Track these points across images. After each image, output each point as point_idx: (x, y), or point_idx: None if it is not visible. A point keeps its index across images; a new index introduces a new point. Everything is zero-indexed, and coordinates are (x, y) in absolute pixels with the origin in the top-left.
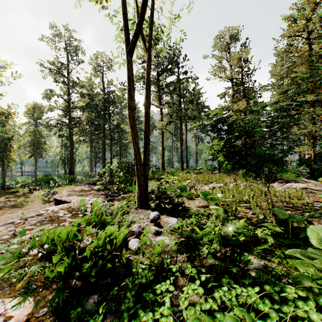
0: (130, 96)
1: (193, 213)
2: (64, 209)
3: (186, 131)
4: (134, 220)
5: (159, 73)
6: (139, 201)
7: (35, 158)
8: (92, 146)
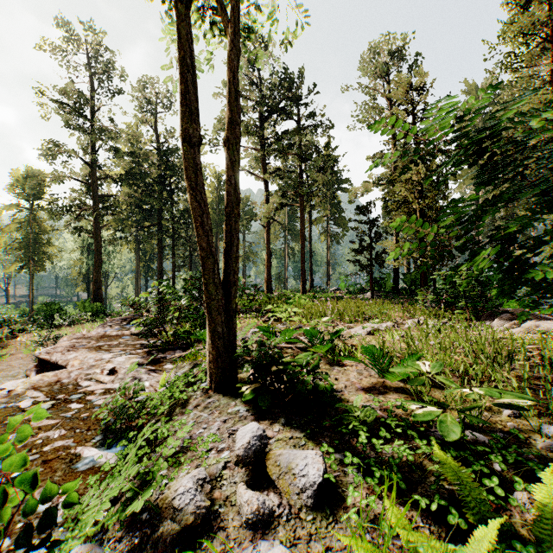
0: (189, 109)
1: (356, 416)
2: (41, 386)
3: (310, 222)
4: (194, 433)
5: (261, 116)
6: (213, 373)
7: (31, 272)
8: (140, 250)
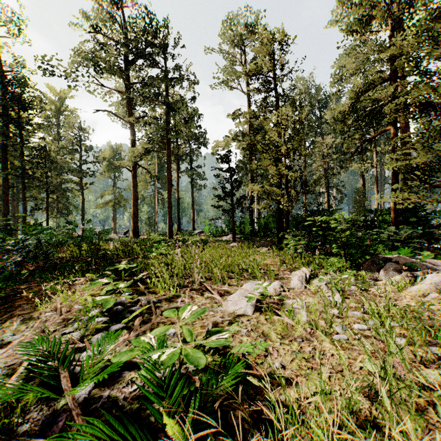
0: None
1: None
2: None
3: (177, 172)
4: None
5: (127, 59)
6: None
7: None
8: None
